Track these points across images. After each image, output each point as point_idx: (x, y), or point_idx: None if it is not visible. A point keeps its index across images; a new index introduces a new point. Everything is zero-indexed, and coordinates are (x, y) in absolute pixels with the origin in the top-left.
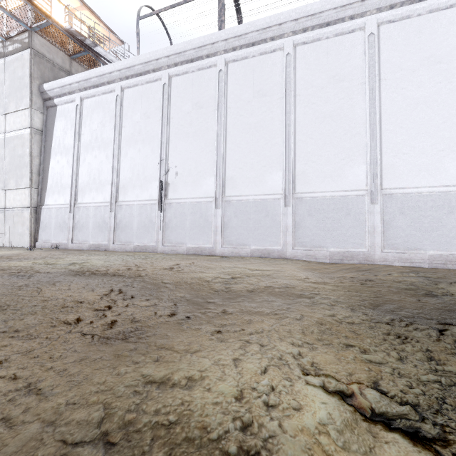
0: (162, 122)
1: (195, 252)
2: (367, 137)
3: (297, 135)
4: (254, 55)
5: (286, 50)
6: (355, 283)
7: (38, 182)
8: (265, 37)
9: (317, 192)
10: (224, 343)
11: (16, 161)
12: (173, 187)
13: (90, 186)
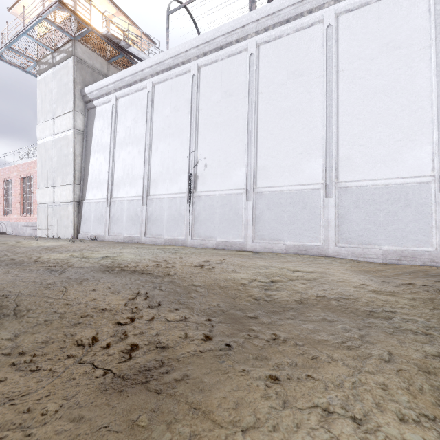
0: (191, 114)
1: (225, 247)
2: (433, 112)
3: (340, 116)
4: (288, 32)
5: (326, 21)
6: (435, 295)
7: (80, 178)
8: (301, 11)
9: (366, 180)
10: (291, 409)
11: (62, 160)
12: (202, 180)
13: (124, 181)
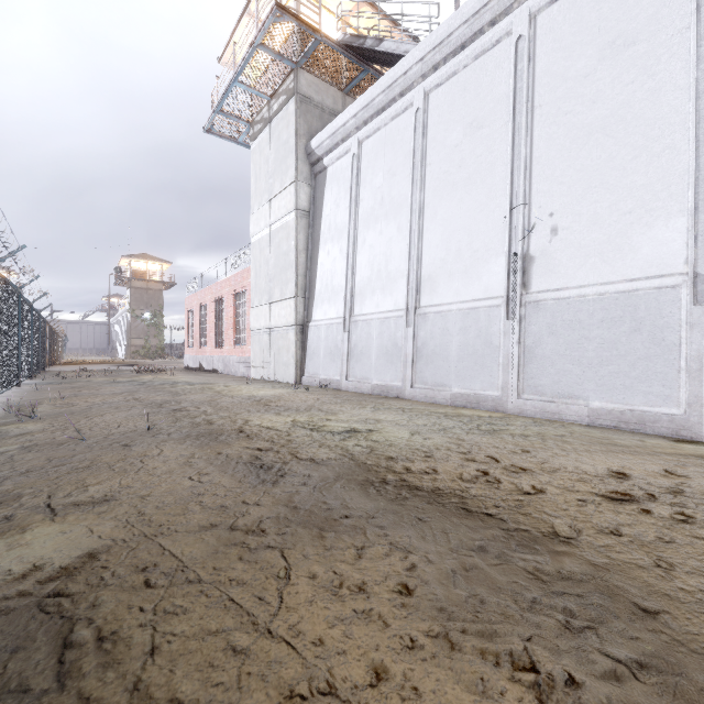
0: (512, 124)
1: (618, 423)
2: None
3: None
4: None
5: None
6: None
7: (304, 287)
8: None
9: None
10: None
11: (281, 261)
12: (544, 264)
13: (373, 284)
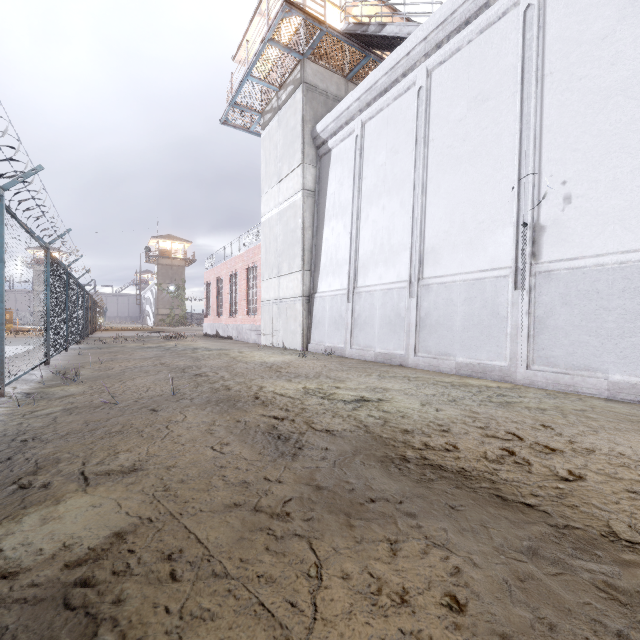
0: (520, 94)
1: None
2: None
3: None
4: None
5: None
6: None
7: (310, 261)
8: None
9: None
10: None
11: (289, 238)
12: (556, 233)
13: (376, 257)
